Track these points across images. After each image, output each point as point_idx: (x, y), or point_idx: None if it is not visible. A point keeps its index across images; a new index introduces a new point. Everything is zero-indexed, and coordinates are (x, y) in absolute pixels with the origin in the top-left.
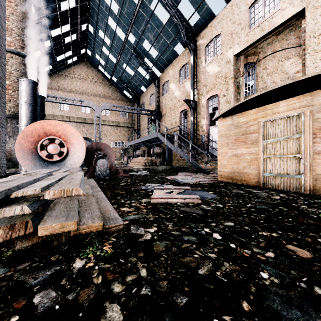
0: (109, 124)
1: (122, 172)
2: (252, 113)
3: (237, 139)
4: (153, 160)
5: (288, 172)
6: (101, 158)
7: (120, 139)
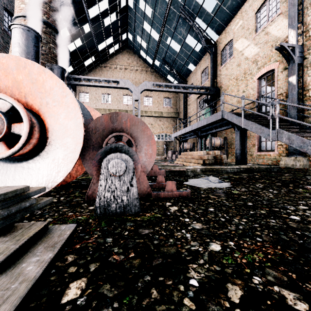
0: (151, 115)
1: (173, 187)
2: None
3: None
4: (215, 155)
5: None
6: (114, 151)
7: (163, 131)
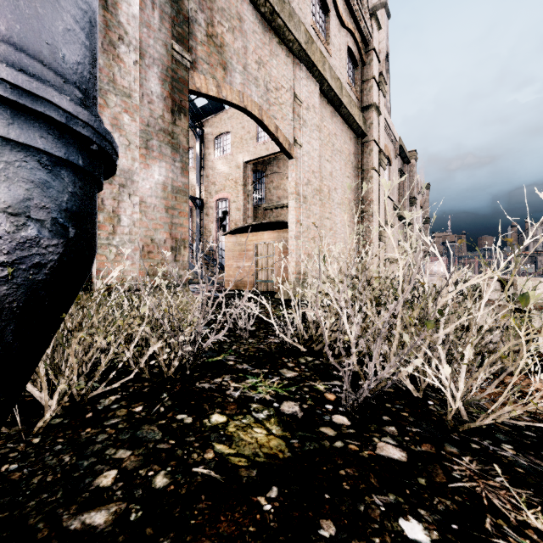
0: None
1: None
2: (250, 236)
3: (240, 254)
4: None
5: (268, 279)
6: None
7: None
